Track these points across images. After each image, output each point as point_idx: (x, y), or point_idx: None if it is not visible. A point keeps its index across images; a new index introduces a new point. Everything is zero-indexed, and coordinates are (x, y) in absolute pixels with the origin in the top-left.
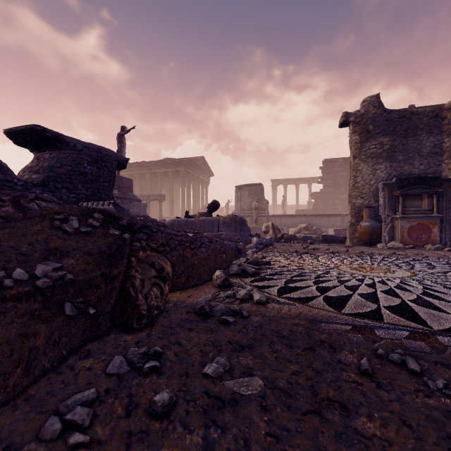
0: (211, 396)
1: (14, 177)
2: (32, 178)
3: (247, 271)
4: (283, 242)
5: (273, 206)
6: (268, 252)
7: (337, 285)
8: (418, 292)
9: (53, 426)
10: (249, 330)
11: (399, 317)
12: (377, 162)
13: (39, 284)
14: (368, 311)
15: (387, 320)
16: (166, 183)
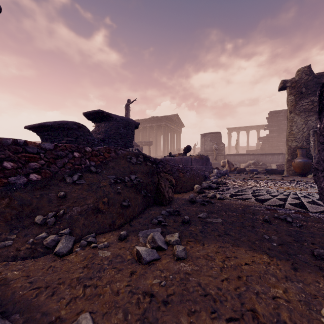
0: (202, 221)
1: (94, 137)
2: (97, 137)
3: (212, 187)
4: (235, 173)
5: (229, 148)
6: (225, 178)
7: (265, 194)
8: (314, 198)
9: (155, 220)
10: (215, 207)
11: (294, 207)
12: (308, 115)
13: (134, 182)
14: (278, 204)
15: (286, 207)
16: (152, 133)
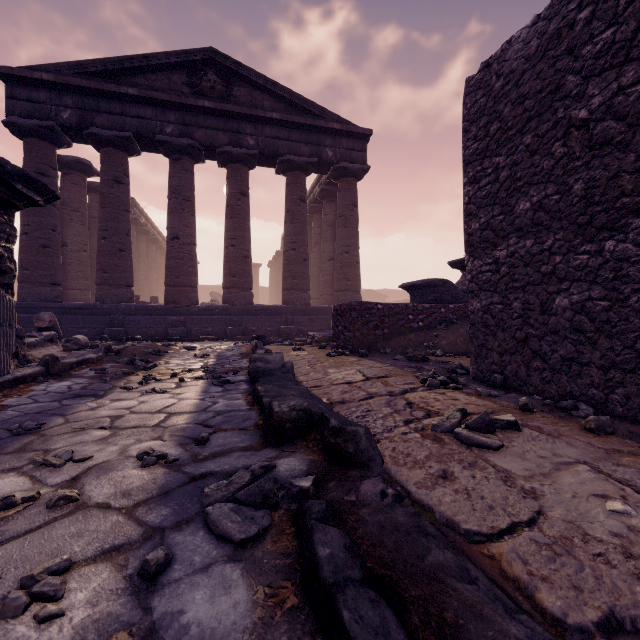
0: None
1: (459, 291)
2: (463, 289)
3: None
4: None
5: None
6: None
7: None
8: None
9: None
10: None
11: None
12: None
13: None
14: None
15: None
16: None
